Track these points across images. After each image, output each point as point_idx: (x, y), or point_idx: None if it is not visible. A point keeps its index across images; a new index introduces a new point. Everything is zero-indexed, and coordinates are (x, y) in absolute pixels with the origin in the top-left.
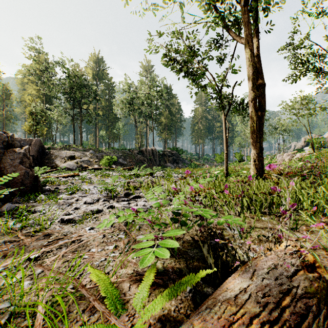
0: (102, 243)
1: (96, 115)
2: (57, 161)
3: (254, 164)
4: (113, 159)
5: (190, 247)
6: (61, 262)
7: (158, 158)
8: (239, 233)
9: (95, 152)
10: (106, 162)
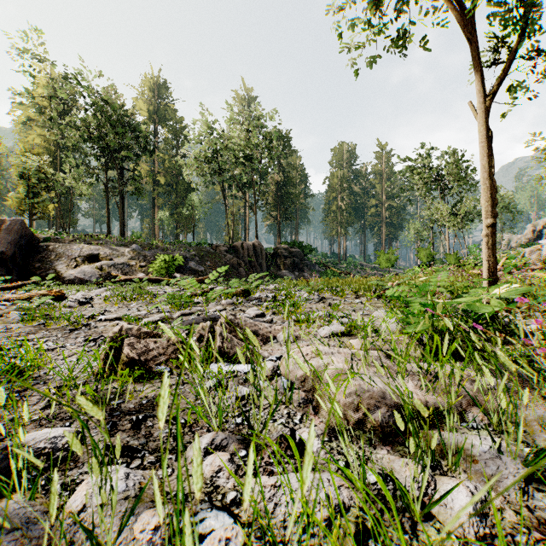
0: None
1: (154, 184)
2: (59, 265)
3: None
4: (176, 262)
5: None
6: None
7: (264, 261)
8: None
9: (141, 249)
10: (163, 268)
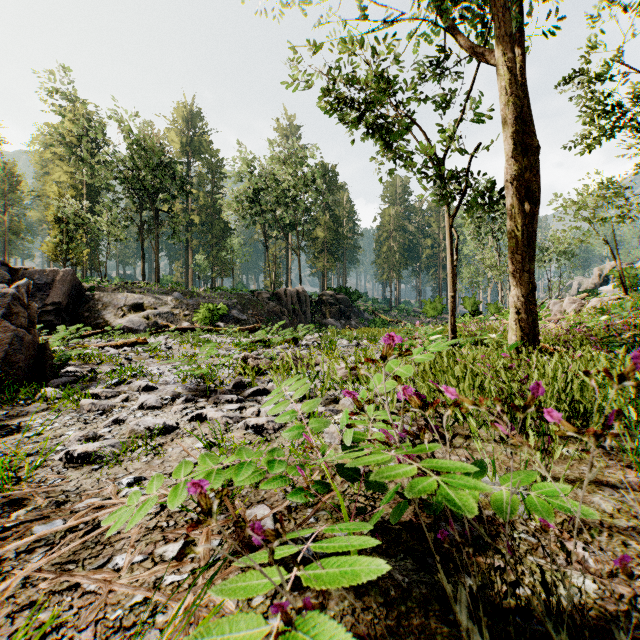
0: (150, 533)
1: (187, 223)
2: (107, 315)
3: (517, 319)
4: (220, 311)
5: (395, 549)
6: (1, 620)
7: (309, 309)
8: (524, 503)
9: (183, 297)
10: (207, 317)
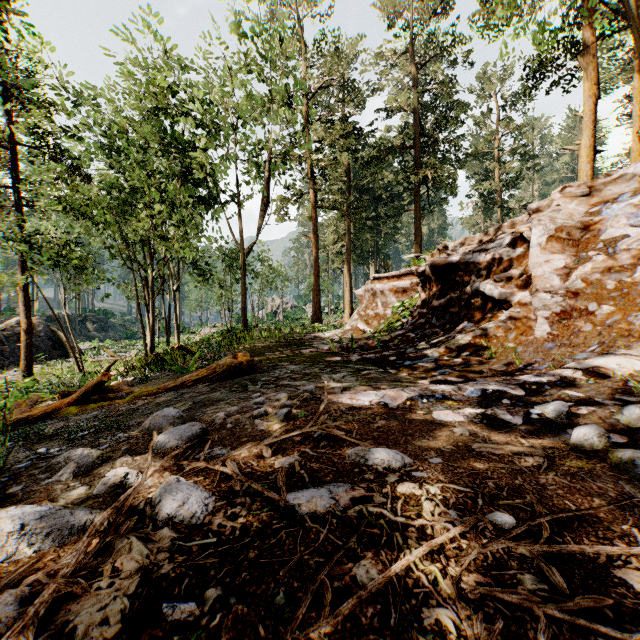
0: None
1: None
2: None
3: (167, 341)
4: None
5: None
6: None
7: (78, 326)
8: None
9: None
10: None
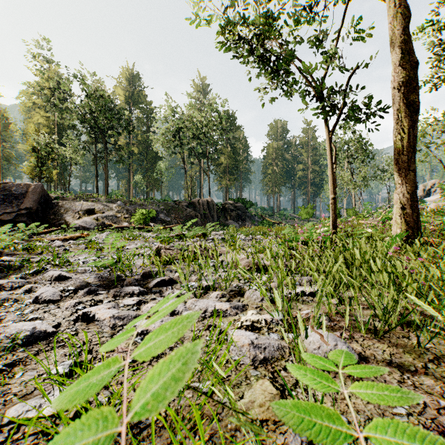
0: None
1: (129, 153)
2: (67, 217)
3: (402, 214)
4: (150, 214)
5: None
6: None
7: (215, 213)
8: None
9: (124, 205)
10: (141, 219)
